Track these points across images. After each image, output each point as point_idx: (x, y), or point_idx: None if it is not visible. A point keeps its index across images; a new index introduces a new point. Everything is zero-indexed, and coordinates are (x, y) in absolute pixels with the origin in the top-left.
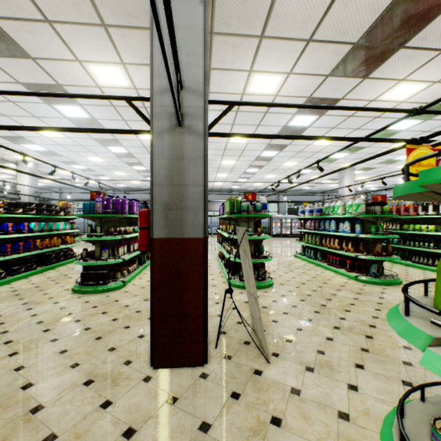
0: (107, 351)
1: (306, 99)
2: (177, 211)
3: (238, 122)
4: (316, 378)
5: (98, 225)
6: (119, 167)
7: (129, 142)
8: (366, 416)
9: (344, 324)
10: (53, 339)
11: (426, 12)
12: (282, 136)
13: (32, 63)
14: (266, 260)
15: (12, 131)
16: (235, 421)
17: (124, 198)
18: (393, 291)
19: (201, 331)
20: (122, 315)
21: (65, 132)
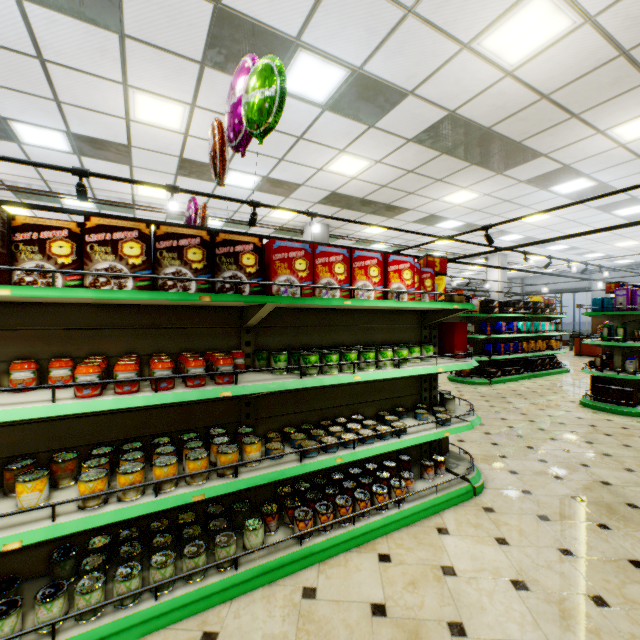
0: None
1: None
2: None
3: None
4: None
5: (618, 326)
6: (626, 234)
7: None
8: None
9: None
10: (586, 441)
11: None
12: None
13: (541, 160)
14: None
15: (494, 228)
16: None
17: None
18: None
19: None
20: None
21: (552, 212)
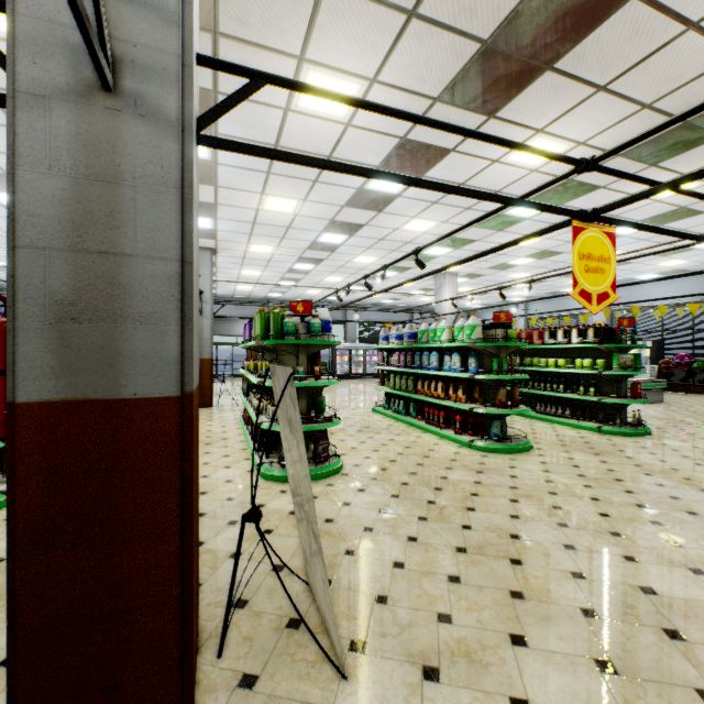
0: None
1: (398, 141)
2: (98, 324)
3: (279, 171)
4: (448, 699)
5: None
6: None
7: None
8: None
9: (471, 539)
10: None
11: (593, 6)
12: (371, 172)
13: None
14: (330, 425)
15: None
16: None
17: None
18: (526, 463)
19: (173, 641)
20: None
21: None
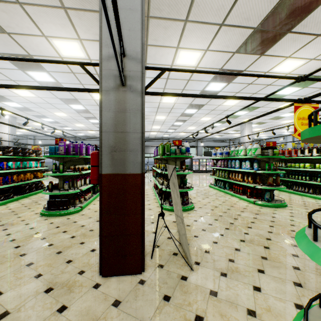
0: (65, 263)
1: (218, 70)
2: (121, 152)
3: (168, 87)
4: (229, 282)
5: (61, 164)
6: (79, 120)
7: (86, 101)
8: (269, 312)
9: (247, 237)
10: (22, 254)
11: (307, 5)
12: (202, 95)
13: (7, 37)
14: (189, 190)
15: None
16: (166, 320)
17: (81, 143)
18: (282, 212)
19: (140, 246)
20: (78, 233)
21: (36, 93)
